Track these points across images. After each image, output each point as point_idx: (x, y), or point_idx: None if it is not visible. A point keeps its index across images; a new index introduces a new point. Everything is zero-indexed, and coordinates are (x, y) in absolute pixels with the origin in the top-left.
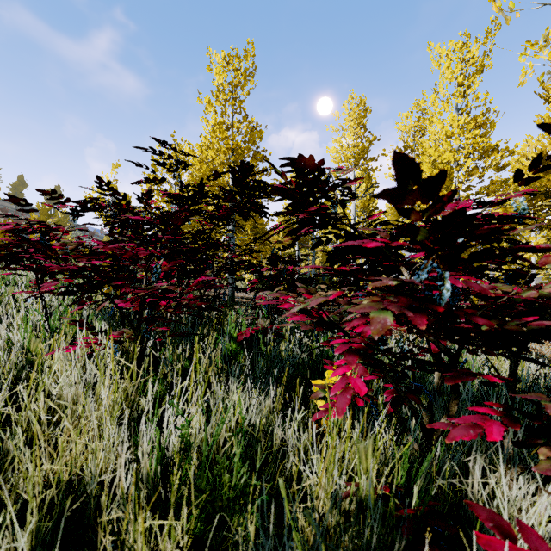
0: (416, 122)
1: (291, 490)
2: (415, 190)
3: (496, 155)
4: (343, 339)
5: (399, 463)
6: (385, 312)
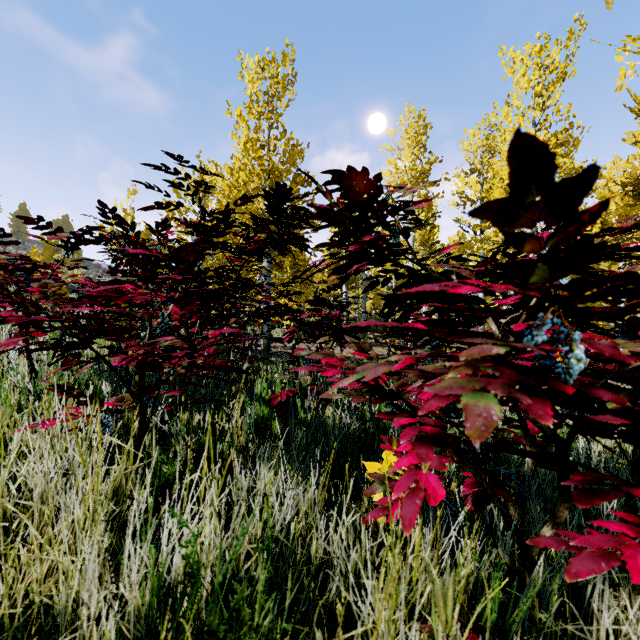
0: (484, 141)
1: (338, 638)
2: (538, 203)
3: None
4: (409, 419)
5: (488, 592)
6: (484, 395)
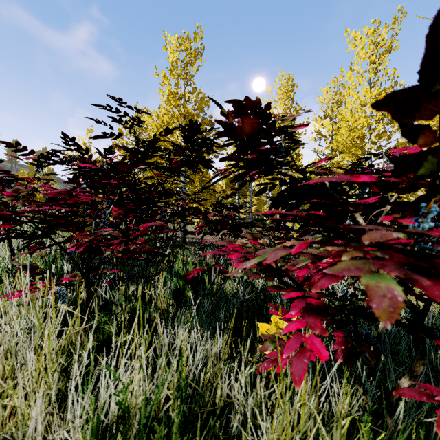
0: (334, 95)
1: None
2: None
3: None
4: (297, 293)
5: (360, 432)
6: (382, 276)
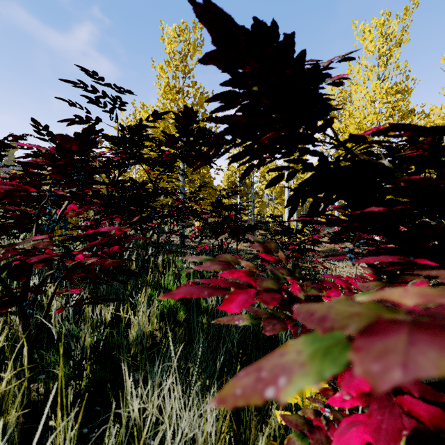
0: (339, 93)
1: None
2: None
3: (413, 117)
4: None
5: None
6: None
